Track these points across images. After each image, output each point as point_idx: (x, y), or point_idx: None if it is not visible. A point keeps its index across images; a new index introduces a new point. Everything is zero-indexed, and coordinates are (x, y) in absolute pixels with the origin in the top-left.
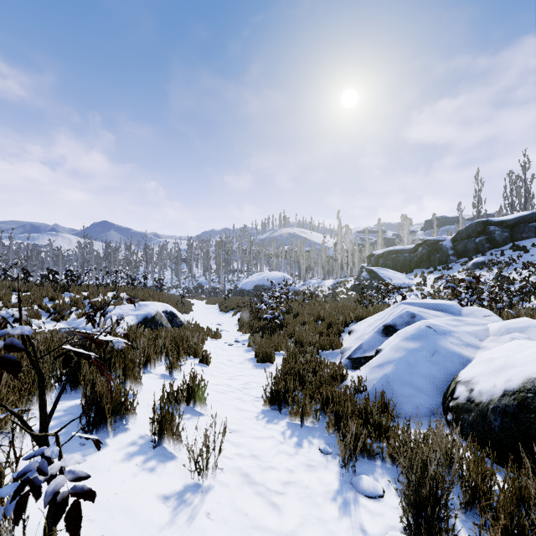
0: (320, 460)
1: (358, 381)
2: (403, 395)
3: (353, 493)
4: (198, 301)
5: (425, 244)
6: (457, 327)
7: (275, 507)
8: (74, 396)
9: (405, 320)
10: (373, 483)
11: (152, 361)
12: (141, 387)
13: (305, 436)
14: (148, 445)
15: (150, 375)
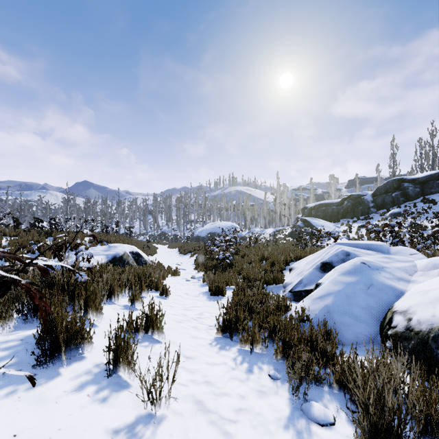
0: (270, 385)
1: (302, 311)
2: (343, 324)
3: (304, 420)
4: (162, 245)
5: (349, 199)
6: (388, 264)
7: (229, 437)
8: (34, 325)
9: (341, 258)
10: (323, 410)
11: (115, 293)
12: (102, 316)
13: (255, 362)
14: (103, 373)
15: (113, 306)
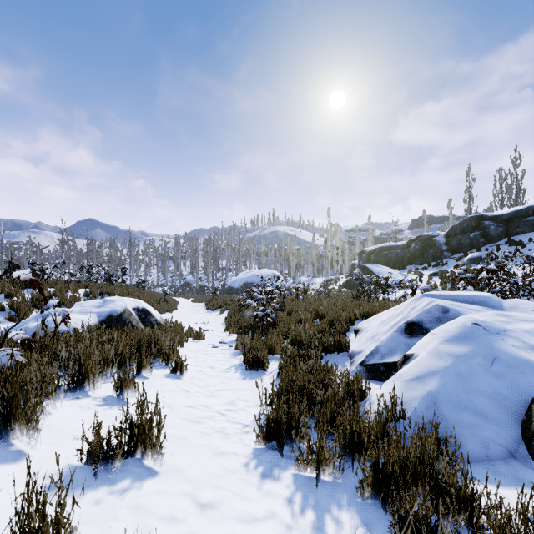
0: None
1: (392, 403)
2: (461, 425)
3: None
4: (185, 299)
5: (418, 240)
6: (510, 325)
7: None
8: None
9: (435, 316)
10: None
11: (90, 378)
12: (38, 436)
13: (326, 507)
14: None
15: (83, 401)
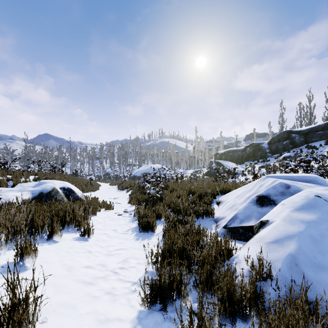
0: None
1: (260, 264)
2: (322, 285)
3: None
4: (105, 183)
5: (251, 146)
6: None
7: None
8: None
9: (280, 190)
10: None
11: None
12: None
13: None
14: None
15: None
